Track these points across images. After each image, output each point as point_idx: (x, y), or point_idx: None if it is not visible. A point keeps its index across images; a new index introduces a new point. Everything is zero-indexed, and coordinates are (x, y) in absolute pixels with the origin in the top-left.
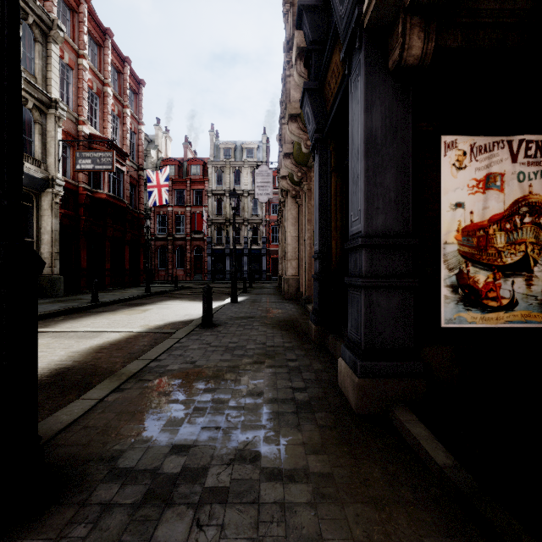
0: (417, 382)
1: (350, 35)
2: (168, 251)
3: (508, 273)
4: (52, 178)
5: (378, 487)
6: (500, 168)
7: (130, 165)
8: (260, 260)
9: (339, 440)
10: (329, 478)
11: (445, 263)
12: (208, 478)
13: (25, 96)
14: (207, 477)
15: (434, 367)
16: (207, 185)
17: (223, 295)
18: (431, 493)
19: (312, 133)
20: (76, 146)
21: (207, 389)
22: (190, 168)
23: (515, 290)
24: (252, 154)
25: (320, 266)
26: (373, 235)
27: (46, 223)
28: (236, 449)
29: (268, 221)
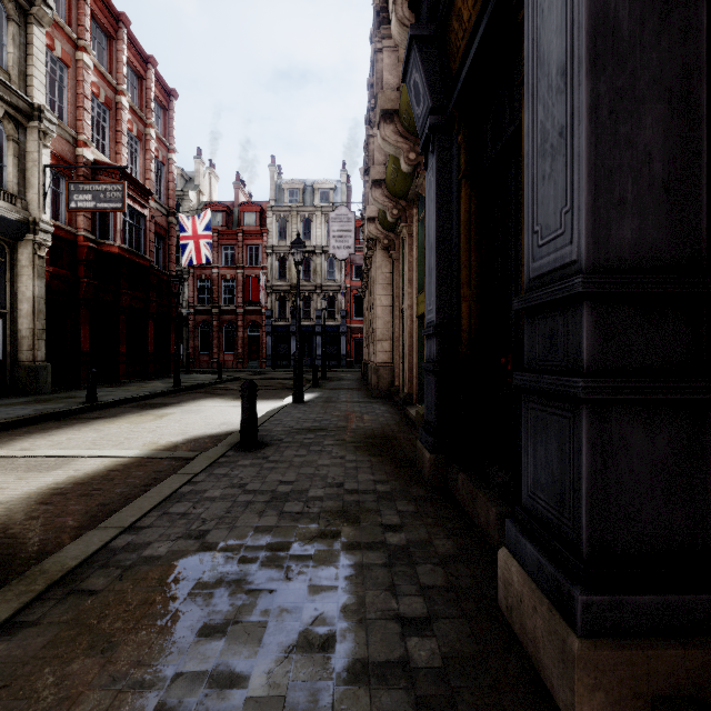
0: None
1: None
2: (213, 329)
3: None
4: (33, 220)
5: None
6: None
7: (156, 208)
8: (338, 341)
9: None
10: None
11: None
12: None
13: None
14: None
15: None
16: (265, 238)
17: (285, 390)
18: None
19: (423, 119)
20: (74, 176)
21: (209, 627)
22: (242, 216)
23: None
24: (327, 197)
25: (439, 348)
26: (611, 270)
27: (25, 287)
28: None
29: (348, 288)
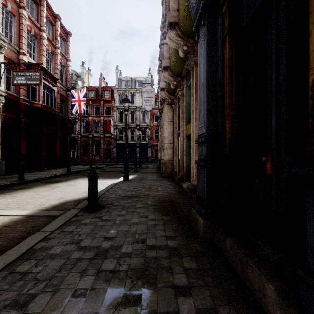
0: None
1: None
2: (89, 145)
3: None
4: None
5: None
6: None
7: (61, 87)
8: (147, 150)
9: None
10: None
11: None
12: None
13: None
14: None
15: None
16: (113, 103)
17: (121, 173)
18: None
19: (196, 6)
20: (18, 69)
21: None
22: (103, 93)
23: None
24: (142, 84)
25: (208, 151)
26: None
27: None
28: None
29: (151, 126)
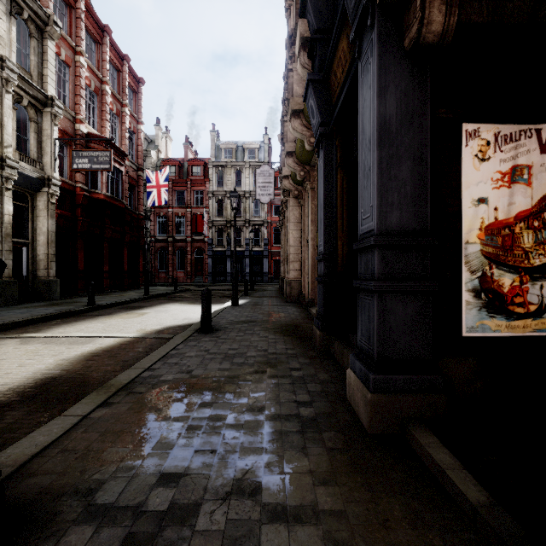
0: (436, 398)
1: (360, 13)
2: (169, 253)
3: (536, 276)
4: (47, 177)
5: (401, 530)
6: (528, 159)
7: (129, 165)
8: (262, 262)
9: (351, 467)
10: (341, 518)
11: (467, 265)
12: (200, 517)
13: (20, 94)
14: (199, 516)
15: (454, 380)
16: (207, 185)
17: (224, 297)
18: (464, 538)
19: (316, 127)
20: (73, 145)
21: (203, 404)
22: (190, 169)
23: (544, 294)
24: (254, 154)
25: (325, 268)
26: (387, 234)
27: (41, 224)
28: (234, 478)
29: (269, 222)
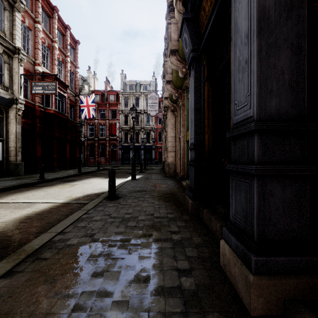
0: (317, 280)
1: None
2: (95, 147)
3: None
4: (16, 98)
5: None
6: None
7: (70, 93)
8: (151, 152)
9: None
10: None
11: None
12: None
13: None
14: None
15: None
16: (118, 106)
17: (127, 174)
18: None
19: (188, 54)
20: (34, 79)
21: (96, 273)
22: (108, 97)
23: None
24: (146, 88)
25: (195, 155)
26: (267, 120)
27: (12, 128)
28: None
29: (156, 128)
